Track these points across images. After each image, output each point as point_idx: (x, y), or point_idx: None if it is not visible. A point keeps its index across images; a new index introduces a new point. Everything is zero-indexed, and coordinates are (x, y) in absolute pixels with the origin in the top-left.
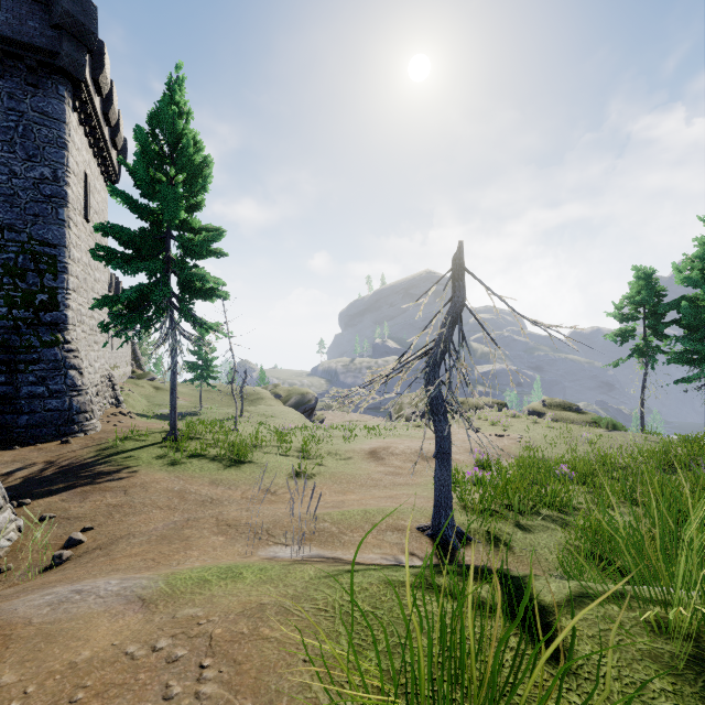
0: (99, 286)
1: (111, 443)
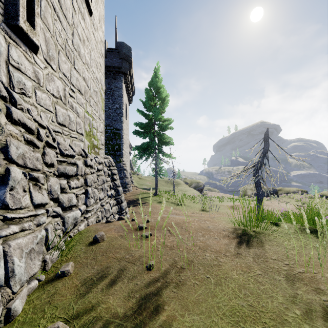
0: (127, 141)
1: (138, 195)
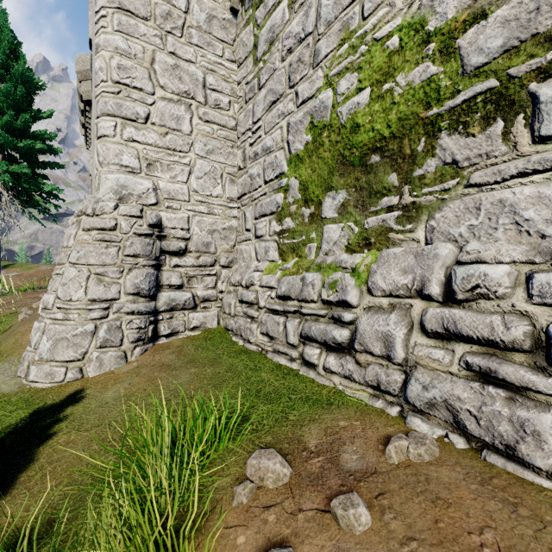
0: None
1: None
